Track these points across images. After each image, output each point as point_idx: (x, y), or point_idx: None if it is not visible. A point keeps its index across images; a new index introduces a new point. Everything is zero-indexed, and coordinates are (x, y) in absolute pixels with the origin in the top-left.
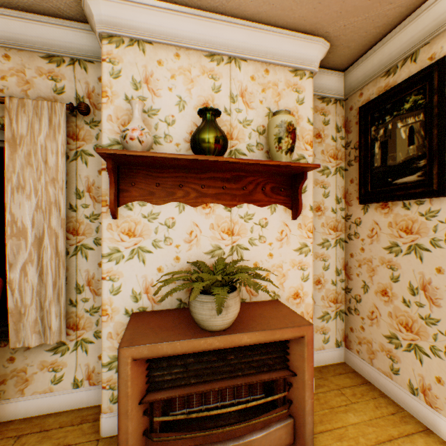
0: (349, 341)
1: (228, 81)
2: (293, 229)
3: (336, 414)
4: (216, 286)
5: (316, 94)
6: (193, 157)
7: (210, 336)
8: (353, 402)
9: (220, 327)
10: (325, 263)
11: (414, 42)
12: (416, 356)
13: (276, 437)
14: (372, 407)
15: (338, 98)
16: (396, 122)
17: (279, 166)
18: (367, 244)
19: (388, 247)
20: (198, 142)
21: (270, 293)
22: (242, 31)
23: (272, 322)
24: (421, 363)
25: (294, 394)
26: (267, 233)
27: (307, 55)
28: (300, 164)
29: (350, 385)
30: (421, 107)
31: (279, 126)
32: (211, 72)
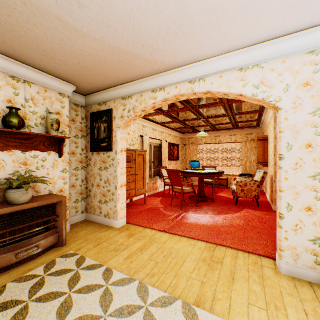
0: (88, 209)
1: (24, 92)
2: (60, 162)
3: (78, 233)
4: (22, 186)
5: (73, 102)
6: (7, 130)
7: (19, 205)
8: (86, 228)
9: (24, 201)
10: (77, 177)
11: (105, 99)
12: (106, 204)
13: (51, 241)
14: (93, 227)
15: (83, 106)
16: (101, 124)
17: (52, 136)
18: (94, 168)
19: (100, 168)
20: (9, 122)
21: (48, 191)
22: (33, 72)
23: (49, 198)
24: (108, 206)
25: (59, 224)
26: (47, 164)
27: (67, 89)
28: (62, 137)
29: (86, 224)
30: (107, 122)
31: (52, 119)
32: (14, 85)
